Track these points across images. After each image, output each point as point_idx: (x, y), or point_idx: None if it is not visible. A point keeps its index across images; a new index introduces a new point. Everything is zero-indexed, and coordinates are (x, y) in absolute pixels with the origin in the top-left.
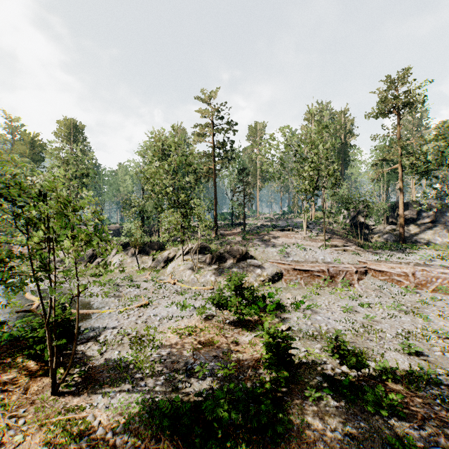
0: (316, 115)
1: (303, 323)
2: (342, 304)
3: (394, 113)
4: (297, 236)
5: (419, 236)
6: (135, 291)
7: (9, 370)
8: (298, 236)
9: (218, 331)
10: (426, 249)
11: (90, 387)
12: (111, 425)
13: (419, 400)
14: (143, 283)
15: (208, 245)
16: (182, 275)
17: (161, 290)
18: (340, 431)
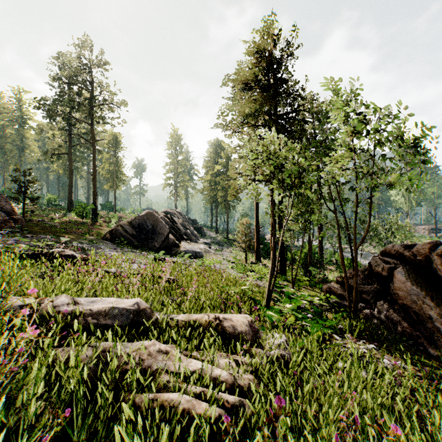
0: None
1: None
2: None
3: None
4: None
5: None
6: None
7: None
8: None
9: None
10: None
11: None
12: None
13: None
14: None
15: None
16: None
17: None
18: None
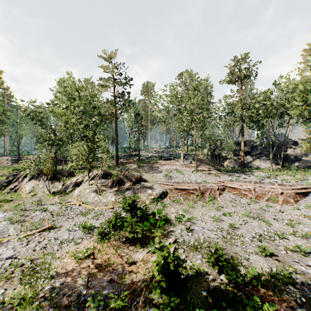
0: (188, 80)
1: (185, 234)
2: (211, 214)
3: (238, 81)
4: (176, 164)
5: (253, 163)
6: (41, 214)
7: None
8: (177, 163)
9: (114, 251)
10: (258, 171)
11: None
12: None
13: (285, 304)
14: (51, 206)
15: (110, 172)
16: (87, 197)
17: (66, 212)
18: None
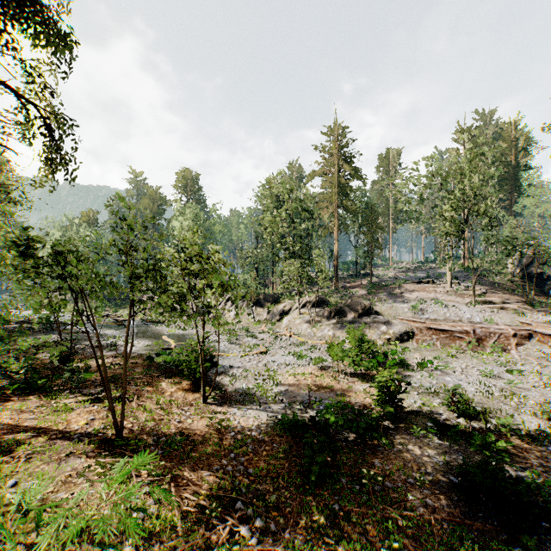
0: (469, 133)
1: (427, 381)
2: (483, 369)
3: None
4: (437, 290)
5: None
6: (253, 341)
7: (171, 385)
8: (439, 289)
9: (333, 378)
10: None
11: (228, 403)
12: (247, 425)
13: (536, 453)
14: (260, 334)
15: (327, 299)
16: (298, 328)
17: (277, 342)
18: (437, 458)
